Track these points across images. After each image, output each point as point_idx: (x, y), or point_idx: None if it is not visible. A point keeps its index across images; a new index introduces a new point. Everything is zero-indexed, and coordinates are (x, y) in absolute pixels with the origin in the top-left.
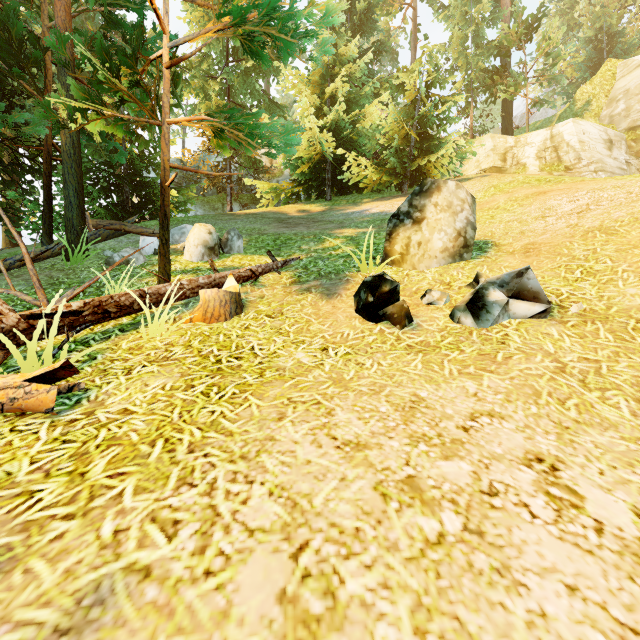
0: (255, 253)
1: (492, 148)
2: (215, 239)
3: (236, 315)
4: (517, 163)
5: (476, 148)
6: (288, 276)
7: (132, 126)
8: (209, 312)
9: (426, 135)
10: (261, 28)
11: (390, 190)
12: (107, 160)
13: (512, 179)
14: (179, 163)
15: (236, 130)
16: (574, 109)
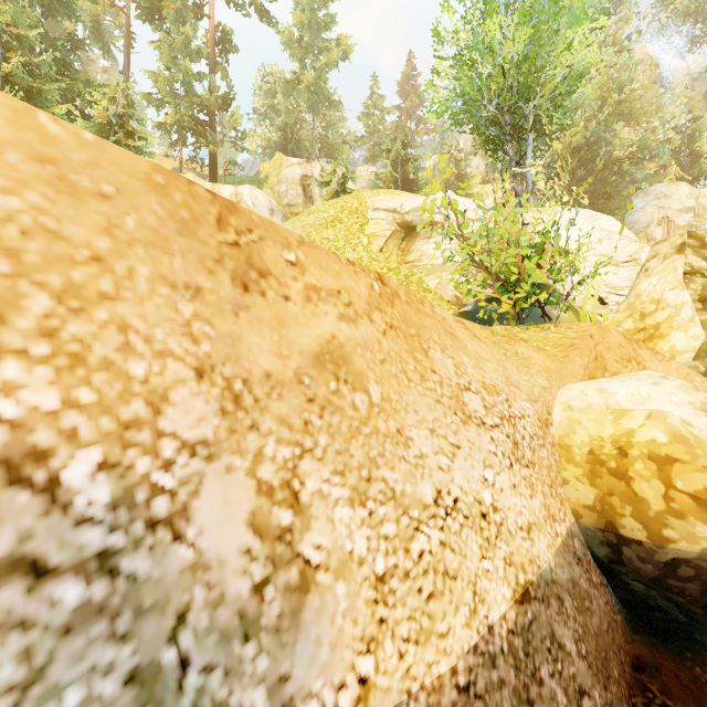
0: None
1: None
2: None
3: None
4: None
5: None
6: None
7: None
8: None
9: None
10: None
11: None
12: None
13: None
14: None
15: None
16: (259, 178)
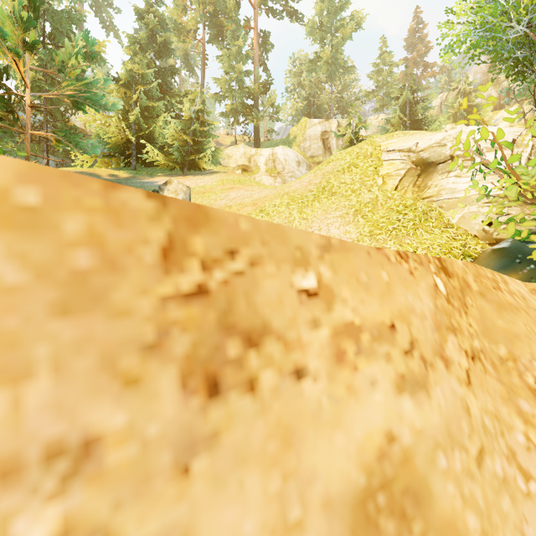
0: None
1: (243, 153)
2: None
3: None
4: (256, 165)
5: (236, 151)
6: None
7: None
8: None
9: (197, 141)
10: (85, 100)
11: (178, 169)
12: None
13: (232, 178)
14: None
15: (71, 143)
16: (289, 139)
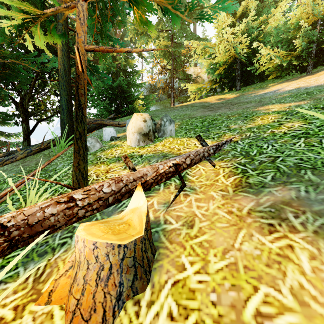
0: (185, 135)
1: None
2: (149, 126)
3: (132, 295)
4: None
5: None
6: (226, 170)
7: (121, 66)
8: (73, 295)
9: None
10: None
11: (291, 74)
12: (110, 87)
13: None
14: (149, 86)
15: None
16: None
